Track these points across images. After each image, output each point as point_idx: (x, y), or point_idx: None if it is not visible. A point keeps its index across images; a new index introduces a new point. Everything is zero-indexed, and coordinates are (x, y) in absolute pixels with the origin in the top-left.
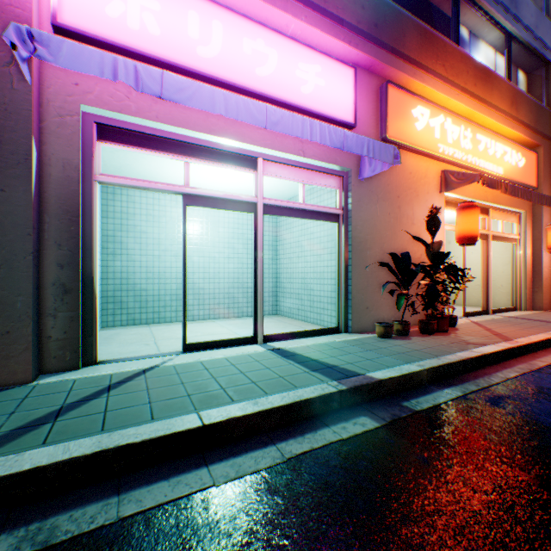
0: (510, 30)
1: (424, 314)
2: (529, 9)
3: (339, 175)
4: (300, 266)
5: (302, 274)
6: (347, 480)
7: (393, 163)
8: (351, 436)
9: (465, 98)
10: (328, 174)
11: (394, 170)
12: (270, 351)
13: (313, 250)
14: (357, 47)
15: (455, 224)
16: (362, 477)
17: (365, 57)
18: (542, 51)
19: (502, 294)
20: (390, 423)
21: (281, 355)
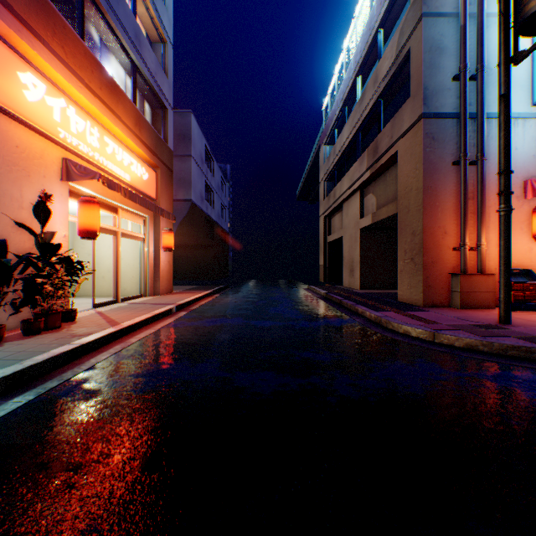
0: (137, 62)
1: (34, 312)
2: (152, 57)
3: None
4: None
5: None
6: None
7: None
8: None
9: (92, 96)
10: None
11: None
12: None
13: None
14: None
15: (79, 216)
16: None
17: None
18: (162, 96)
19: (135, 284)
20: None
21: None
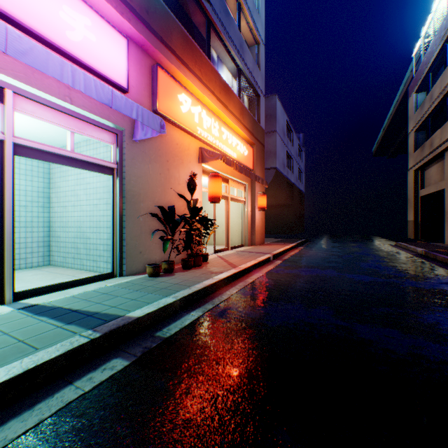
0: (241, 66)
1: (186, 254)
2: (250, 58)
3: (114, 132)
4: (77, 215)
5: (79, 223)
6: (75, 445)
7: (161, 131)
8: (97, 385)
9: (215, 100)
10: (102, 128)
11: (165, 139)
12: (20, 310)
13: (91, 199)
14: (131, 22)
15: (208, 187)
16: (95, 431)
17: (138, 34)
18: (256, 87)
19: (237, 236)
20: (141, 357)
21: (35, 312)
